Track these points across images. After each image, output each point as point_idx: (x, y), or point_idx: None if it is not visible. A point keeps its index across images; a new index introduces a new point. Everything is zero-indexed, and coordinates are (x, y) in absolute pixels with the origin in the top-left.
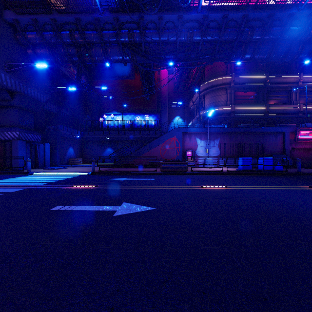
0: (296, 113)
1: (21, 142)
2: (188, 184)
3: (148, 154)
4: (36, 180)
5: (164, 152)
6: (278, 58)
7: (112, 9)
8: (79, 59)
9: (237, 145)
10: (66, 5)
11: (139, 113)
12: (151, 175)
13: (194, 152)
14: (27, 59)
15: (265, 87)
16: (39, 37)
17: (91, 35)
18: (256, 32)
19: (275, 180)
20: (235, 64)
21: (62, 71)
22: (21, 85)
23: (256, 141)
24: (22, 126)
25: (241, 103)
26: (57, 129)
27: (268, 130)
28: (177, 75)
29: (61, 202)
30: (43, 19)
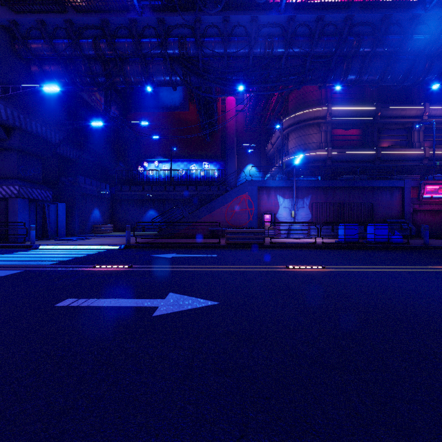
0: (419, 160)
1: (22, 200)
2: (267, 263)
3: (208, 219)
4: (41, 257)
5: (231, 215)
6: (395, 81)
7: (155, 7)
8: (107, 80)
9: (335, 206)
10: (87, 0)
11: (195, 159)
12: (212, 250)
13: (275, 216)
14: (30, 79)
15: (375, 123)
16: (48, 48)
17: (124, 45)
18: (364, 42)
19: (394, 256)
20: (332, 89)
21: (83, 98)
22: (22, 118)
23: (363, 200)
24: (23, 178)
25: (341, 146)
26: (75, 182)
27: (381, 185)
28: (249, 105)
29: (74, 293)
30: (54, 20)
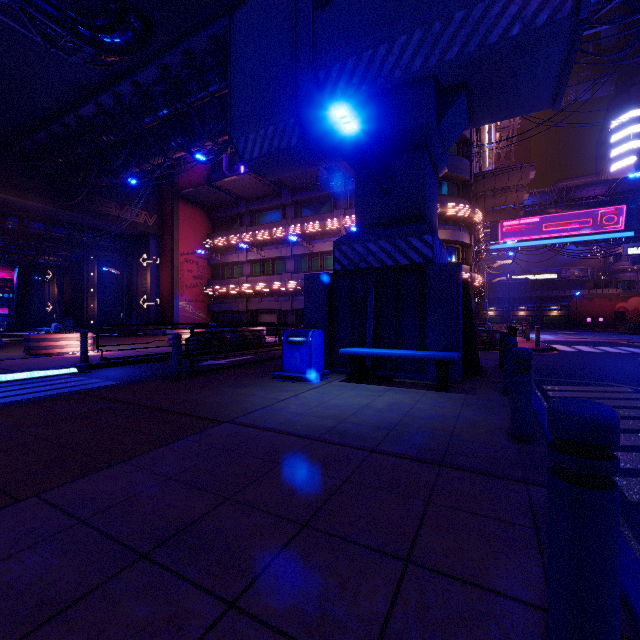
0: None
1: None
2: None
3: None
4: None
5: None
6: None
7: None
8: None
9: None
10: None
11: None
12: None
13: None
14: None
15: None
16: None
17: None
18: None
19: None
20: None
21: None
22: None
23: None
24: None
25: None
26: None
27: None
28: None
29: None
30: None
